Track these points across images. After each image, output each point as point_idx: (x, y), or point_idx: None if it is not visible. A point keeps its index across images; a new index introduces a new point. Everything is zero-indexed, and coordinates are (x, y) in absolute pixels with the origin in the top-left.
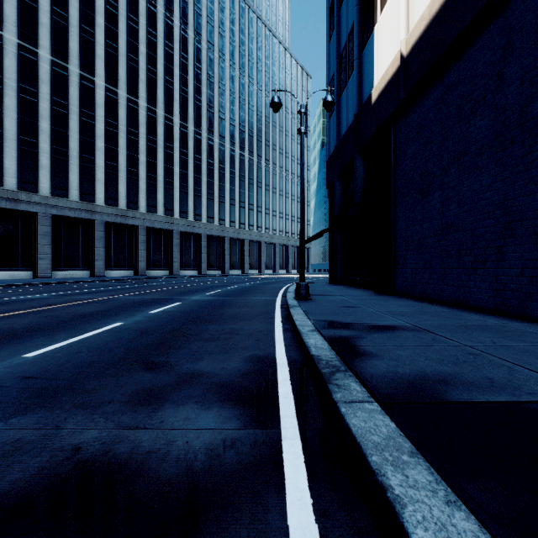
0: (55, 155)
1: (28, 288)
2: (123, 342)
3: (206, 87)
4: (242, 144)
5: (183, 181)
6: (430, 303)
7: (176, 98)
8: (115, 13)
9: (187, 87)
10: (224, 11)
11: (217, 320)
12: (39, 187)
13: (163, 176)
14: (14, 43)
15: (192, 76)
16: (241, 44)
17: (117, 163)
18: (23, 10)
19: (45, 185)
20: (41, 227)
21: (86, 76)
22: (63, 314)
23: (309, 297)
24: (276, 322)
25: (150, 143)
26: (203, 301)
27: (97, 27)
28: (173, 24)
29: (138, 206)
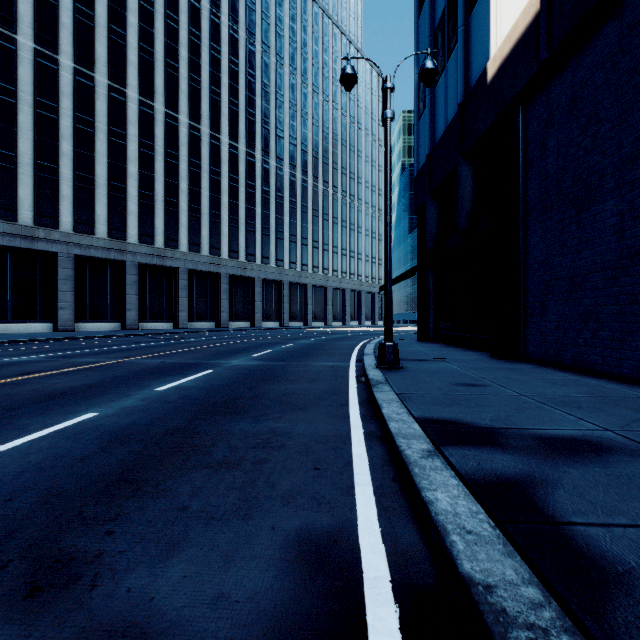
0: (78, 182)
1: (30, 346)
2: (55, 469)
3: (260, 98)
4: (304, 167)
5: (233, 213)
6: (597, 377)
7: (225, 113)
8: (151, 9)
9: (237, 98)
10: (282, 5)
11: (252, 409)
12: (59, 222)
13: (208, 208)
14: (30, 48)
15: (244, 86)
16: (303, 46)
17: (153, 192)
18: (40, 8)
19: (67, 219)
20: (62, 270)
21: (115, 86)
22: (24, 393)
23: (399, 364)
24: (351, 415)
25: (192, 167)
26: (244, 368)
27: (128, 27)
28: (221, 23)
29: (178, 244)
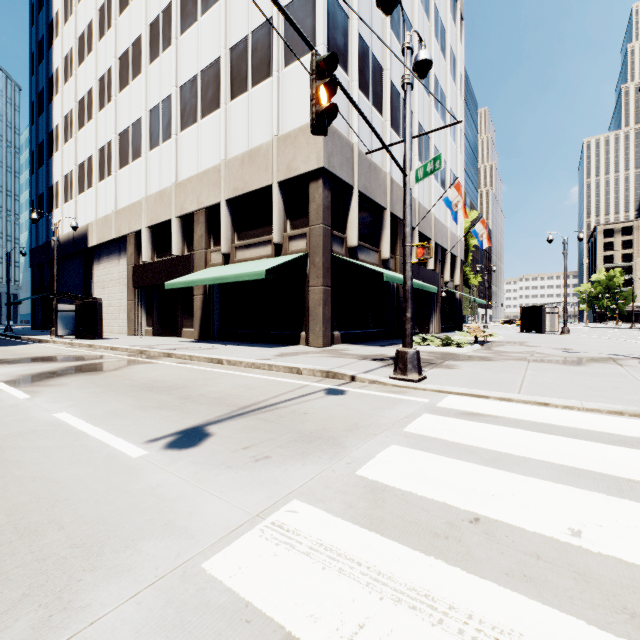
0: None
1: None
2: None
3: None
4: None
5: None
6: None
7: None
8: None
9: None
10: None
11: None
12: None
13: None
14: None
15: None
16: None
17: None
18: None
19: None
20: None
21: None
22: None
23: (13, 332)
24: None
25: None
26: None
27: None
28: None
29: None
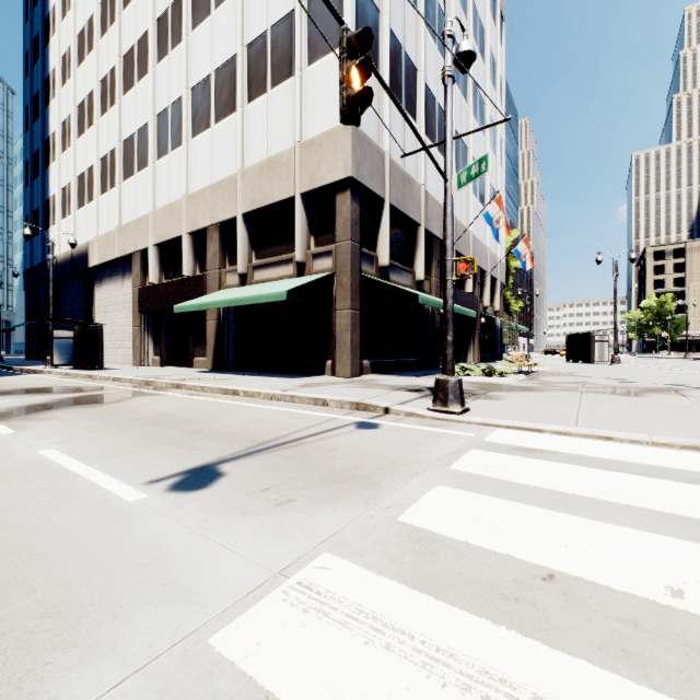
0: None
1: None
2: None
3: None
4: None
5: None
6: None
7: None
8: None
9: None
10: None
11: None
12: None
13: None
14: None
15: None
16: None
17: None
18: None
19: None
20: None
21: None
22: None
23: (4, 362)
24: None
25: None
26: None
27: None
28: None
29: None
